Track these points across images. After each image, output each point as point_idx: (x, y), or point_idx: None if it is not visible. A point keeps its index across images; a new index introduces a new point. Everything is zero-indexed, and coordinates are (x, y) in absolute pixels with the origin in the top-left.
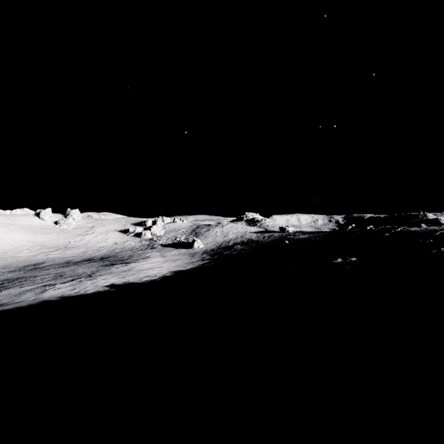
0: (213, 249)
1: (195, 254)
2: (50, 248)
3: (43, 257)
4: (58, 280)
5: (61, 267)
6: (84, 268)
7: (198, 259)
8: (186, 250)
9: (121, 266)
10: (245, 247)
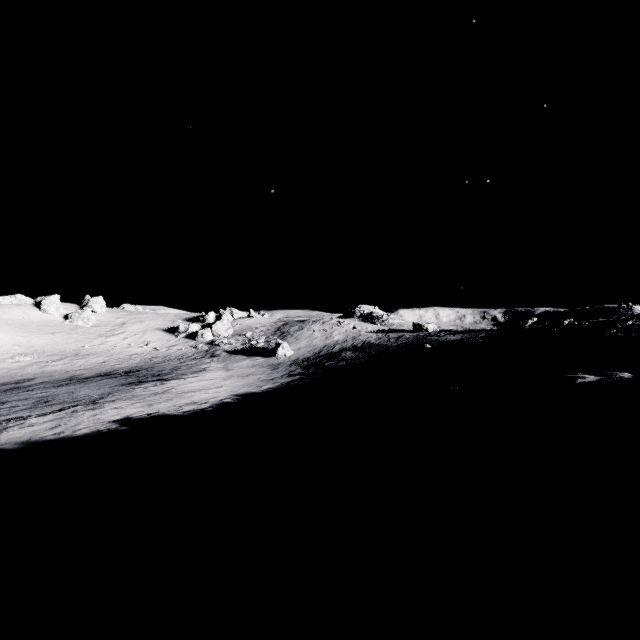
0: (308, 358)
1: (278, 366)
2: (50, 356)
3: (36, 369)
4: (37, 410)
5: (55, 386)
6: (91, 389)
7: (283, 374)
8: (266, 360)
9: (154, 384)
10: (359, 354)
